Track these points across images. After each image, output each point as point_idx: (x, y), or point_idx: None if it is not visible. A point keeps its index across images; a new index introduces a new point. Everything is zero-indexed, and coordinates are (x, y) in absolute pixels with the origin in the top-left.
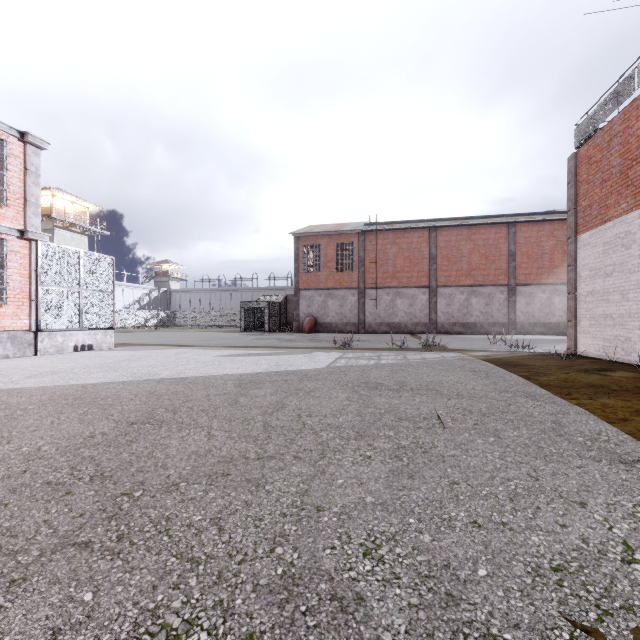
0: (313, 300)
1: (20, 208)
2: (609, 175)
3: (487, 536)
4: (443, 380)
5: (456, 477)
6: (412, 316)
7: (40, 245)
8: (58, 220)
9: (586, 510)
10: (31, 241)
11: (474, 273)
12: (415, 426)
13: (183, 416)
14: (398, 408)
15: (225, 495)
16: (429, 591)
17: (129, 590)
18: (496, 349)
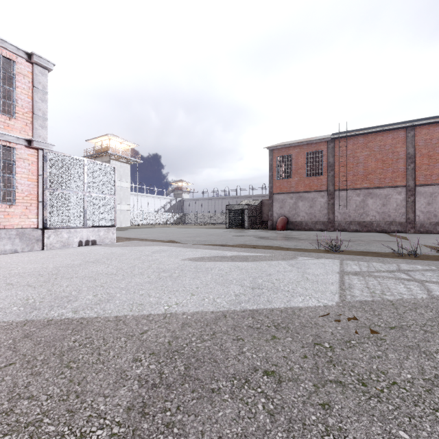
0: (285, 202)
1: (28, 121)
2: None
3: None
4: None
5: None
6: (385, 215)
7: (46, 153)
8: (112, 155)
9: None
10: (38, 150)
11: None
12: None
13: None
14: None
15: None
16: None
17: None
18: None
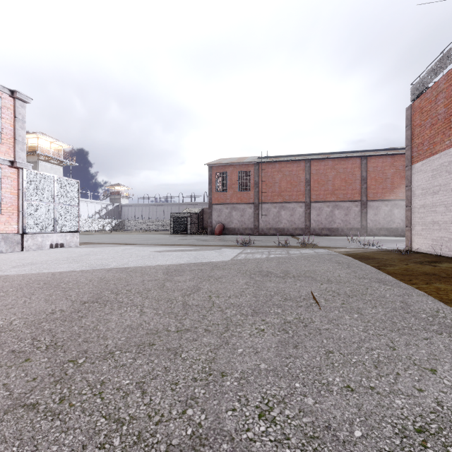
0: (222, 212)
1: (11, 145)
2: (436, 120)
3: (359, 399)
4: (316, 269)
5: (331, 347)
6: (292, 223)
7: (25, 172)
8: (41, 155)
9: (436, 376)
10: (19, 169)
11: (337, 192)
12: (297, 305)
13: (123, 297)
14: (284, 291)
15: (149, 362)
16: (314, 451)
17: (62, 449)
18: (353, 246)
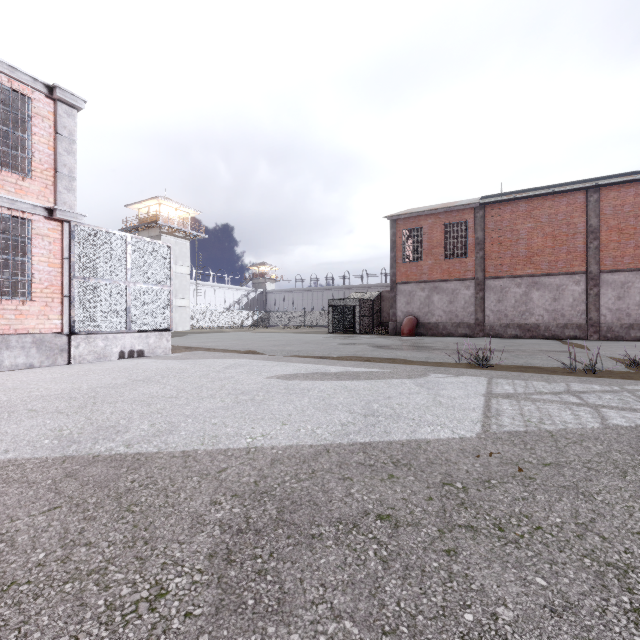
0: (413, 296)
1: (49, 181)
2: None
3: None
4: None
5: None
6: (557, 315)
7: (74, 227)
8: (163, 226)
9: None
10: (63, 222)
11: None
12: None
13: None
14: None
15: None
16: None
17: None
18: None
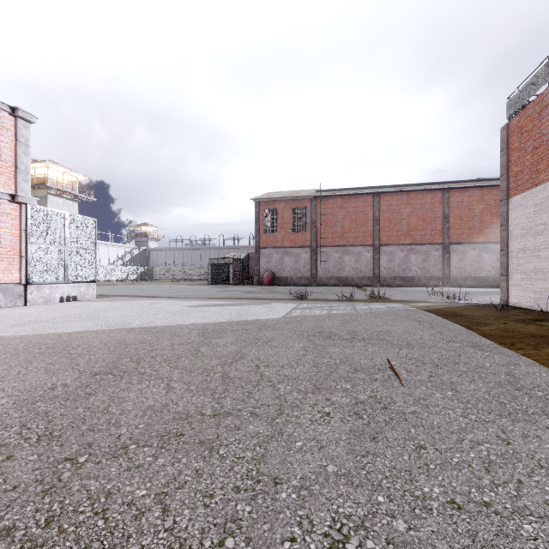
0: (271, 257)
1: (11, 175)
2: (540, 142)
3: (471, 523)
4: (391, 330)
5: (421, 439)
6: (358, 271)
7: (29, 208)
8: (52, 188)
9: None
10: (21, 204)
11: (412, 233)
12: (371, 378)
13: (146, 366)
14: (352, 358)
15: (175, 461)
16: None
17: None
18: (435, 300)
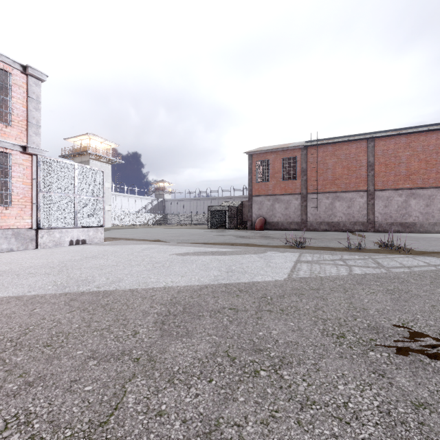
0: (263, 204)
1: (23, 128)
2: None
3: None
4: None
5: None
6: (350, 216)
7: (40, 159)
8: (92, 154)
9: None
10: (32, 155)
11: (413, 177)
12: None
13: None
14: None
15: None
16: None
17: None
18: None
